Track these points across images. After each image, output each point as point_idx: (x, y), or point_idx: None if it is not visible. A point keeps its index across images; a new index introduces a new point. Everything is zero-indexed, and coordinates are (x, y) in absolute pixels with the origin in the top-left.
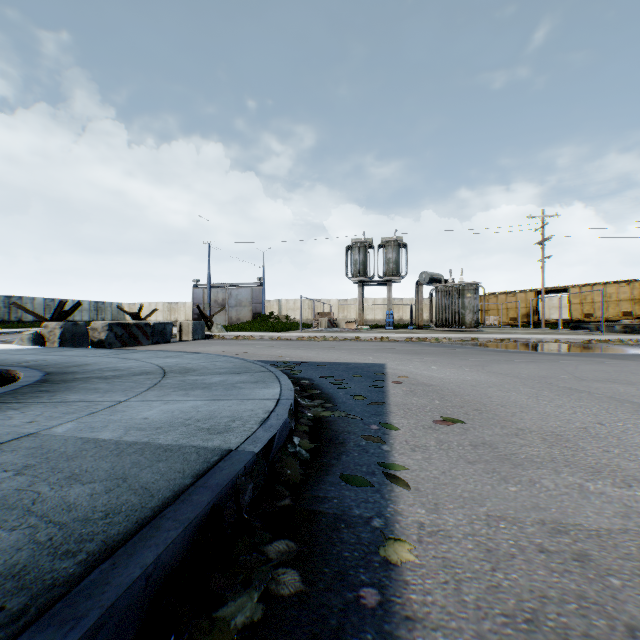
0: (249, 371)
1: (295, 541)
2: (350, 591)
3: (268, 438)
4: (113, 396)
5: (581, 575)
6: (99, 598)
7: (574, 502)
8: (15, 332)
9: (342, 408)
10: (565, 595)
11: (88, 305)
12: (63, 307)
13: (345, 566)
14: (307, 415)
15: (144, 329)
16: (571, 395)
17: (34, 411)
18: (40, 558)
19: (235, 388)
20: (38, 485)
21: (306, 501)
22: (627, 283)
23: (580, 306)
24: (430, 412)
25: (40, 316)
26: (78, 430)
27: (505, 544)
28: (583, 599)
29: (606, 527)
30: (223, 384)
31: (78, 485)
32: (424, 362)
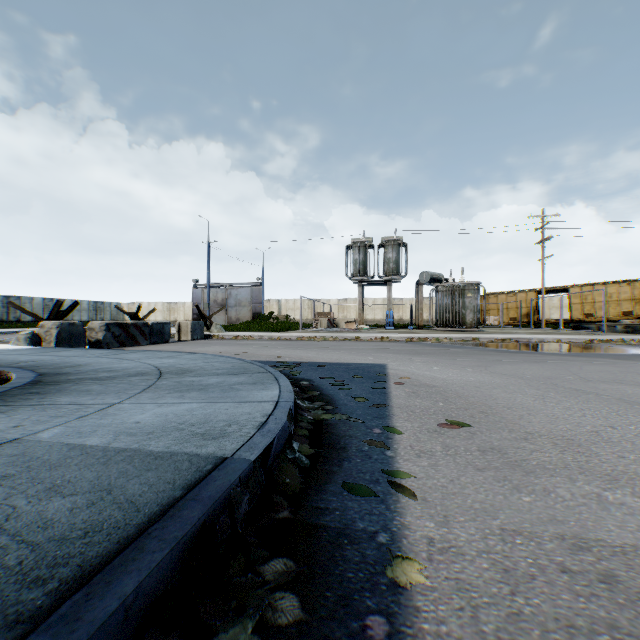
0: (247, 372)
1: (294, 559)
2: (355, 620)
3: (266, 444)
4: (105, 398)
5: (610, 600)
6: (67, 638)
7: (593, 514)
8: (13, 332)
9: (343, 410)
10: (595, 624)
11: (87, 305)
12: (60, 307)
13: (349, 589)
14: (307, 418)
15: (142, 329)
16: (578, 397)
17: (21, 414)
18: (5, 587)
19: (232, 390)
20: (15, 498)
21: (306, 513)
22: (628, 283)
23: (581, 306)
24: (434, 415)
25: (37, 316)
26: (65, 435)
27: (523, 563)
28: (615, 629)
29: (631, 543)
30: (220, 386)
31: (58, 498)
32: (426, 362)
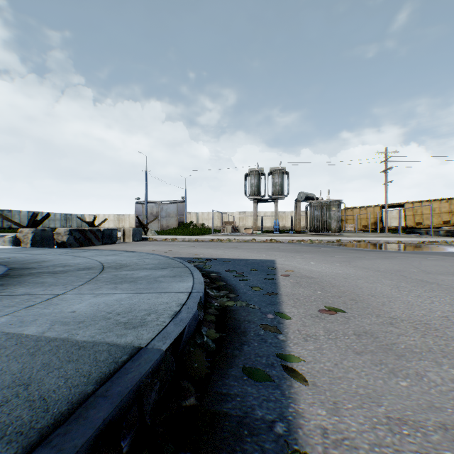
0: (170, 267)
1: None
2: None
3: (177, 333)
4: (54, 289)
5: None
6: None
7: None
8: (5, 236)
9: (243, 298)
10: None
11: (60, 216)
12: (36, 217)
13: None
14: (214, 305)
15: (96, 233)
16: (424, 286)
17: None
18: None
19: (156, 282)
20: None
21: (210, 399)
22: (446, 200)
23: (413, 217)
24: (315, 302)
25: (19, 224)
26: (9, 324)
27: None
28: None
29: None
30: (147, 278)
31: None
32: (304, 258)
